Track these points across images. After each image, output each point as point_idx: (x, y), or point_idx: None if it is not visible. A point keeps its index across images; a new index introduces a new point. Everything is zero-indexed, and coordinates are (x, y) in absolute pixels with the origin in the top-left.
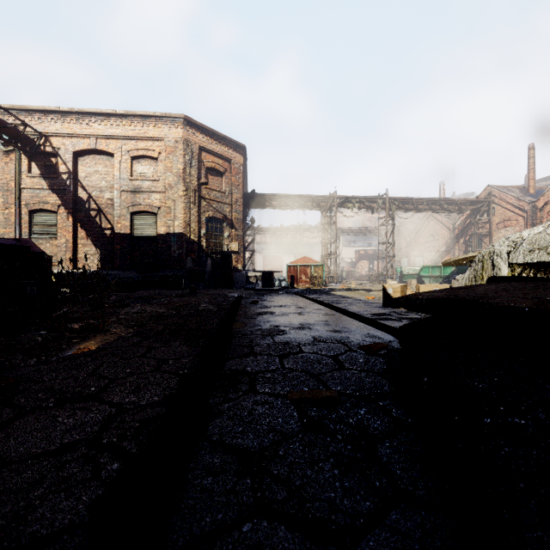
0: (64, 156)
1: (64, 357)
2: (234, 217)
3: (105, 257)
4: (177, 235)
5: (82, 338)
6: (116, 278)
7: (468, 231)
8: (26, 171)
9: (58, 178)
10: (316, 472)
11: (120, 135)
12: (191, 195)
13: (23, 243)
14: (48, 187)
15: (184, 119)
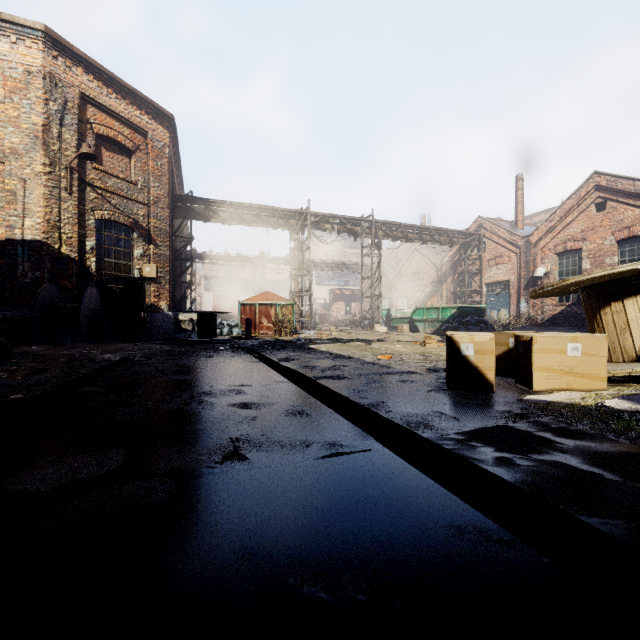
0: None
1: None
2: (152, 226)
3: None
4: (30, 243)
5: None
6: None
7: (457, 269)
8: None
9: None
10: None
11: None
12: (62, 175)
13: None
14: None
15: (45, 33)
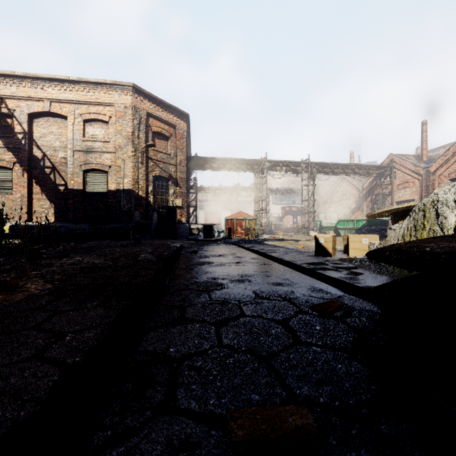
0: (20, 118)
1: None
2: (178, 177)
3: (59, 211)
4: (126, 191)
5: None
6: (68, 230)
7: (374, 191)
8: None
9: (14, 137)
10: None
11: (73, 99)
12: (139, 156)
13: None
14: (4, 146)
15: (133, 87)
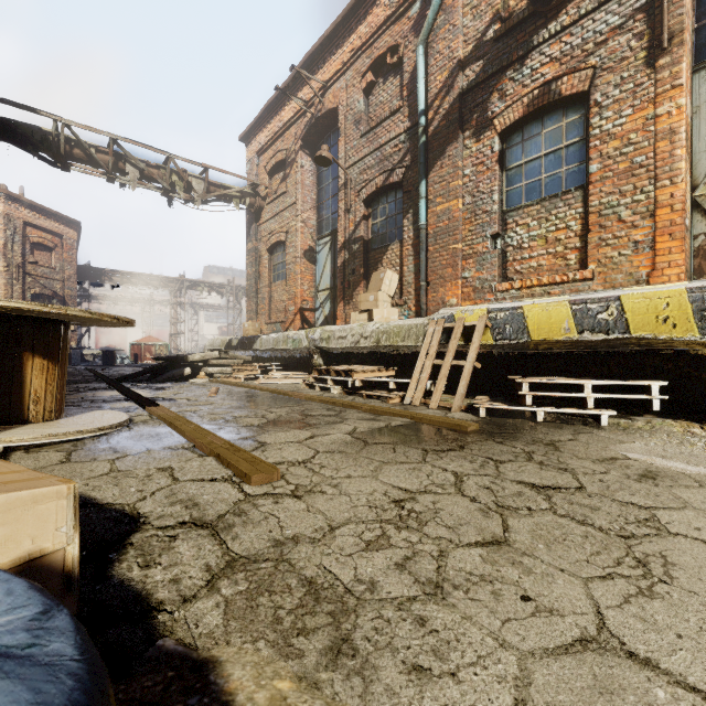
0: None
1: None
2: (66, 294)
3: None
4: None
5: None
6: None
7: None
8: None
9: None
10: None
11: None
12: (14, 271)
13: None
14: None
15: (6, 193)
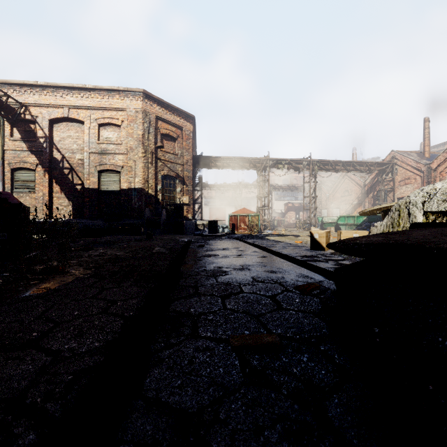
0: (42, 123)
1: (18, 298)
2: (185, 175)
3: (76, 208)
4: (137, 189)
5: (40, 279)
6: (85, 226)
7: (376, 188)
8: (8, 135)
9: (36, 141)
10: (262, 445)
11: (89, 106)
12: (149, 156)
13: (3, 196)
14: (28, 149)
15: (143, 92)
